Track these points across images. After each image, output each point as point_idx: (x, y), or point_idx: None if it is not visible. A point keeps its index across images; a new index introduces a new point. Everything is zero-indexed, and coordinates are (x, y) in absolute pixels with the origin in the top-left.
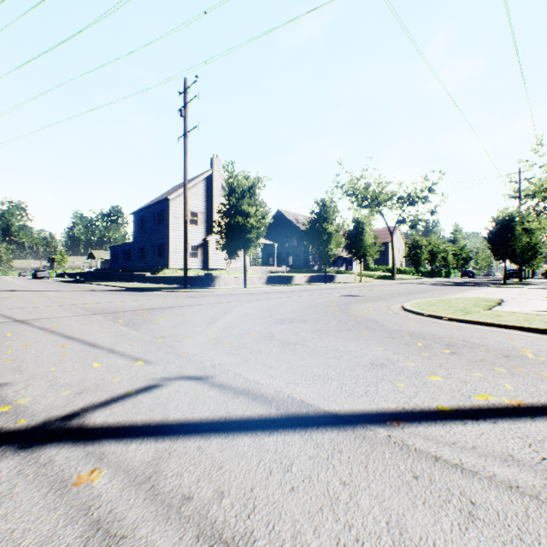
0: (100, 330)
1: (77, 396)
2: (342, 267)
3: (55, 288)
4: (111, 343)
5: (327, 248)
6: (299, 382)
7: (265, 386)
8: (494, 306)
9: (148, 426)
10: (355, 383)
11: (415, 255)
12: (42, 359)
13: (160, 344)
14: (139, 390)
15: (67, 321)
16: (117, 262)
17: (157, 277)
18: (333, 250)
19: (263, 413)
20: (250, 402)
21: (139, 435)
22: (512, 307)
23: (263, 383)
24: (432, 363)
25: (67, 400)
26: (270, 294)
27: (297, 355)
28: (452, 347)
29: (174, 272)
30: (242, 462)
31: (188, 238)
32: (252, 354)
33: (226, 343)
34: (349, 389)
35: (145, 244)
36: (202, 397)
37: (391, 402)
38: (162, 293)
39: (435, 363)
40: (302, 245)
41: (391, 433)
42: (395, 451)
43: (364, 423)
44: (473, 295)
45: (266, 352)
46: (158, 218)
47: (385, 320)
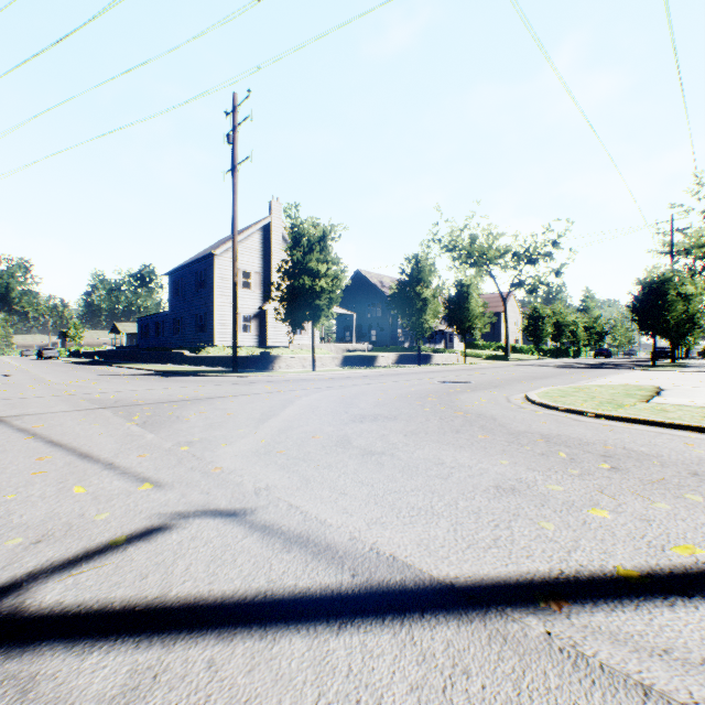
0: (102, 432)
1: (29, 548)
2: (440, 344)
3: (61, 372)
4: (112, 452)
5: (422, 319)
6: (388, 521)
7: (334, 529)
8: (652, 396)
9: (130, 611)
10: (477, 522)
11: (536, 328)
12: (0, 479)
13: (183, 454)
14: (133, 536)
15: (61, 419)
16: (147, 338)
17: (198, 357)
18: (430, 322)
19: (329, 583)
20: (309, 560)
21: (110, 633)
22: (677, 398)
23: (332, 523)
24: (587, 486)
25: (11, 556)
26: (346, 380)
27: (383, 473)
28: (611, 459)
29: (221, 350)
30: (285, 701)
31: (239, 306)
32: (317, 471)
33: (280, 452)
34: (469, 534)
35: (183, 313)
36: (232, 551)
37: (540, 561)
38: (203, 378)
39: (592, 486)
40: (388, 316)
41: (552, 628)
42: (565, 672)
43: (501, 605)
44: (618, 381)
45: (338, 468)
46: (200, 280)
47: (505, 416)
